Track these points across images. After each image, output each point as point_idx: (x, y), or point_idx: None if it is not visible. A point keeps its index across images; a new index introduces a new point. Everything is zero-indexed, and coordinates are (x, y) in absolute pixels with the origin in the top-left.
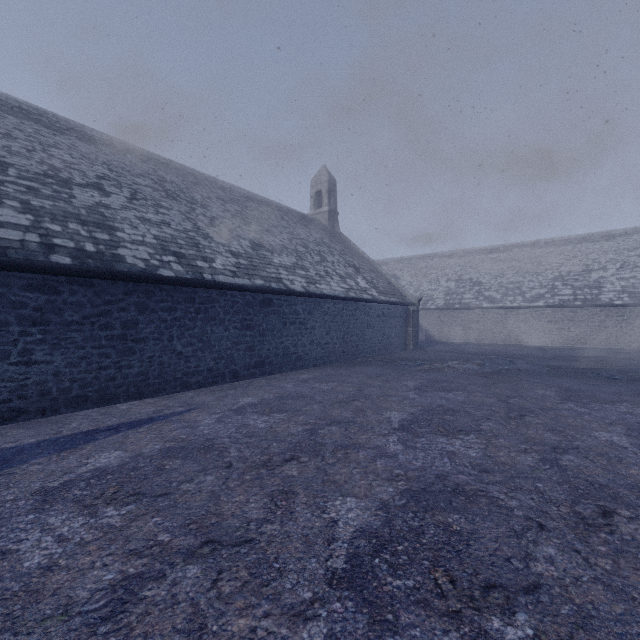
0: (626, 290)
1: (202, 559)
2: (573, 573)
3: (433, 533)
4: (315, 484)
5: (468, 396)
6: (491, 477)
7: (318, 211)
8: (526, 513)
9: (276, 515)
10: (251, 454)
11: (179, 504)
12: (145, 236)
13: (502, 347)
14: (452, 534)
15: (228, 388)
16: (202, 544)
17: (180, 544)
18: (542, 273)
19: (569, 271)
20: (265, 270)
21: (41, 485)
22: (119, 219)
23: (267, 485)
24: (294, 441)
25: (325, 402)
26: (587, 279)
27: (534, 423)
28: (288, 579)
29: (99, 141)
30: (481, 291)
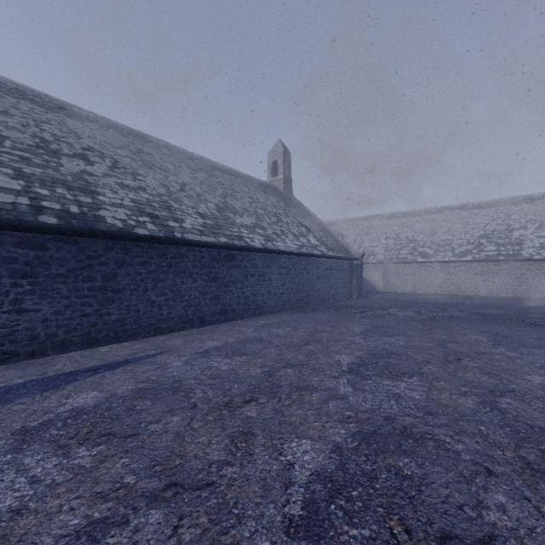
0: (544, 246)
1: (164, 503)
2: (526, 523)
3: (385, 478)
4: (272, 425)
5: (408, 341)
6: (436, 420)
7: (275, 179)
8: (473, 457)
9: (236, 457)
10: (214, 395)
11: (146, 445)
12: (123, 199)
13: (435, 296)
14: (404, 479)
15: (196, 333)
16: (165, 487)
17: (144, 487)
18: (469, 232)
19: (493, 230)
20: (228, 229)
21: (22, 424)
22: (101, 185)
23: (228, 426)
24: (253, 383)
25: (281, 346)
26: (509, 237)
27: (470, 366)
28: (246, 526)
29: (85, 118)
30: (416, 247)
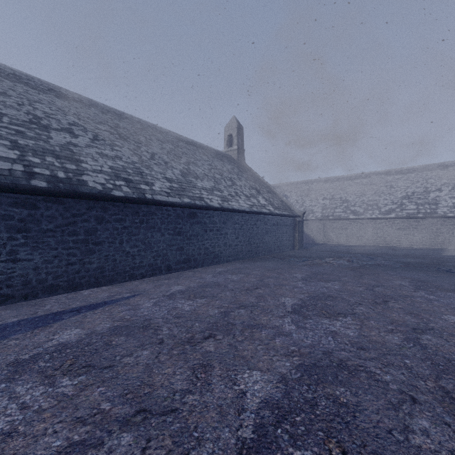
0: None
1: (135, 427)
2: (447, 446)
3: (324, 405)
4: (228, 359)
5: (343, 285)
6: (367, 354)
7: (230, 149)
8: (399, 387)
9: (196, 386)
10: (178, 332)
11: (120, 375)
12: (103, 166)
13: (364, 247)
14: (340, 406)
15: (163, 278)
16: (136, 413)
17: (118, 412)
18: (393, 193)
19: (413, 192)
20: (191, 191)
21: (15, 357)
22: (84, 154)
23: (190, 359)
24: (212, 321)
25: (235, 290)
26: (427, 198)
27: (396, 308)
28: (205, 448)
29: (71, 98)
30: (348, 207)
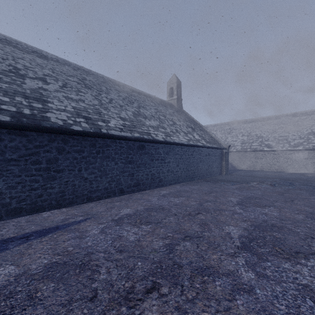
0: None
1: None
2: None
3: None
4: None
5: (280, 212)
6: None
7: (171, 98)
8: None
9: None
10: (117, 277)
11: None
12: (67, 106)
13: (278, 173)
14: None
15: (116, 200)
16: None
17: None
18: (300, 130)
19: None
20: (140, 128)
21: None
22: (51, 96)
23: None
24: (156, 260)
25: (178, 215)
26: None
27: None
28: None
29: (50, 58)
30: (263, 141)
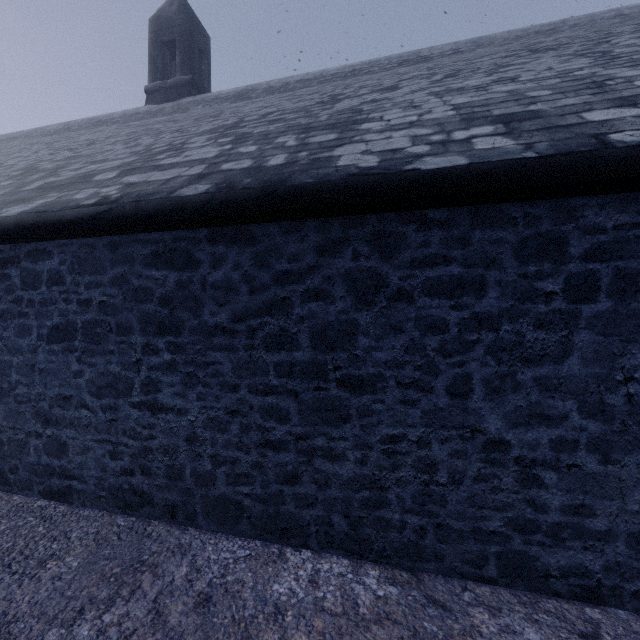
0: None
1: None
2: None
3: None
4: None
5: None
6: None
7: None
8: None
9: None
10: None
11: None
12: (428, 112)
13: None
14: None
15: None
16: None
17: None
18: None
19: None
20: None
21: None
22: (386, 107)
23: None
24: None
25: None
26: None
27: None
28: None
29: (437, 57)
30: None
